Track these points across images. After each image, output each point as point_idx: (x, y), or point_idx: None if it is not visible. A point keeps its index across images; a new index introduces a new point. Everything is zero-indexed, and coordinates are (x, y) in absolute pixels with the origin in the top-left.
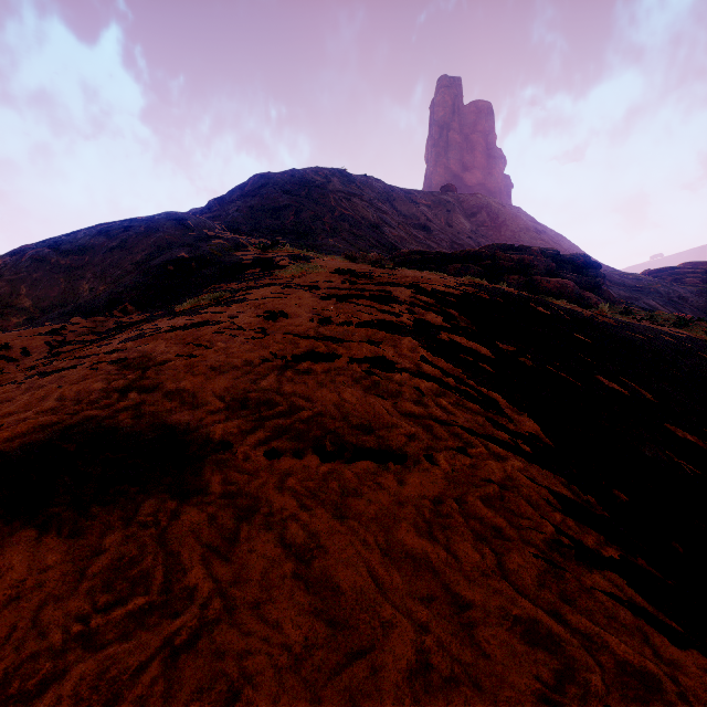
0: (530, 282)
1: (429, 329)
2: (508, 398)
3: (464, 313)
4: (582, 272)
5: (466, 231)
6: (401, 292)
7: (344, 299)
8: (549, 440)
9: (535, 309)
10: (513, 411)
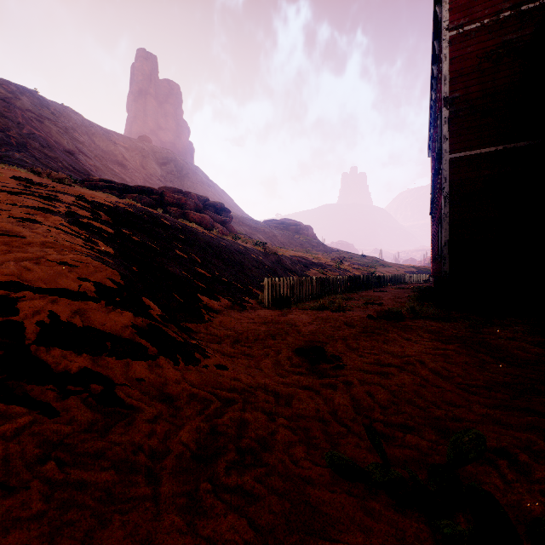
0: (184, 213)
1: (76, 216)
2: (107, 244)
3: (110, 214)
4: (220, 213)
5: (158, 175)
6: (67, 197)
7: (15, 194)
8: (115, 254)
9: (162, 221)
10: (105, 247)
